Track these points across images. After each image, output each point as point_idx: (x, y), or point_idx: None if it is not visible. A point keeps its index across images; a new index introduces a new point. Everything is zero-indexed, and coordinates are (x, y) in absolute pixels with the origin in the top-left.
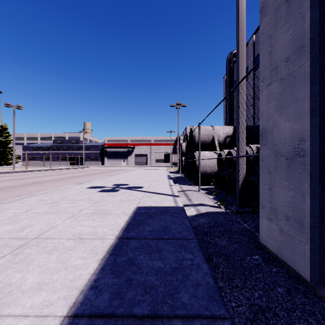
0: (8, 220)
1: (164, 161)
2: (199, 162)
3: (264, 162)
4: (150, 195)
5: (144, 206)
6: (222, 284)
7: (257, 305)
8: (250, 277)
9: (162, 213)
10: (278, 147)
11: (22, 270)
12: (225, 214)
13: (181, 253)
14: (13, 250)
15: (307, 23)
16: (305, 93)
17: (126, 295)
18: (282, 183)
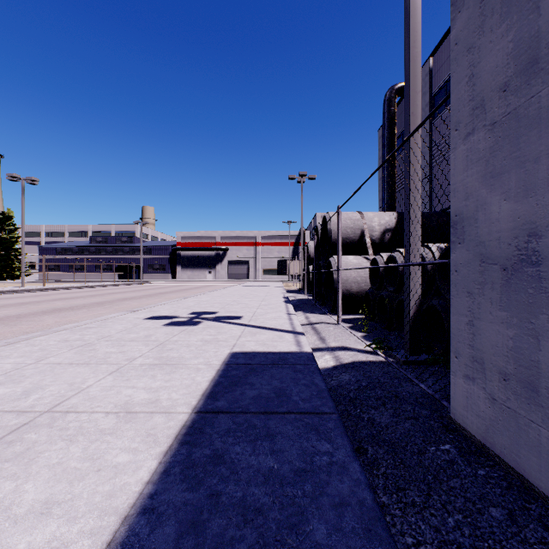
0: (3, 377)
1: (278, 273)
2: (338, 275)
3: (460, 275)
4: (254, 332)
5: (244, 352)
6: (385, 499)
7: (454, 543)
8: (438, 485)
9: (275, 364)
10: (486, 247)
11: (17, 474)
12: (386, 365)
13: (310, 440)
14: (5, 434)
15: (545, 17)
16: (542, 147)
17: (209, 526)
18: (494, 313)
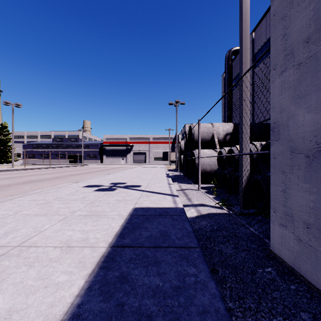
0: None
1: (163, 159)
2: (199, 160)
3: (277, 161)
4: (148, 195)
5: (142, 207)
6: (231, 305)
7: None
8: (265, 296)
9: (161, 215)
10: (294, 142)
11: None
12: (228, 215)
13: (183, 266)
14: None
15: None
16: None
17: None
18: (300, 185)
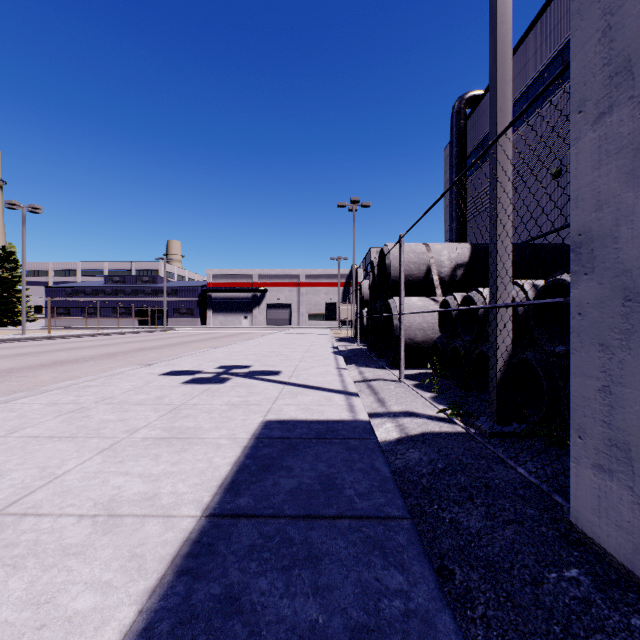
0: None
1: (326, 318)
2: (400, 320)
3: (586, 320)
4: (295, 392)
5: (281, 421)
6: None
7: None
8: None
9: (322, 439)
10: (634, 277)
11: None
12: (467, 438)
13: (373, 567)
14: None
15: None
16: None
17: None
18: None
